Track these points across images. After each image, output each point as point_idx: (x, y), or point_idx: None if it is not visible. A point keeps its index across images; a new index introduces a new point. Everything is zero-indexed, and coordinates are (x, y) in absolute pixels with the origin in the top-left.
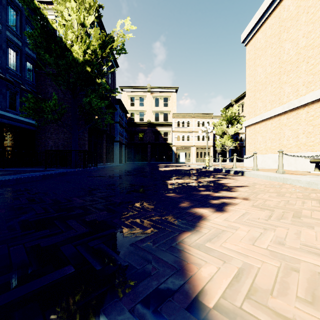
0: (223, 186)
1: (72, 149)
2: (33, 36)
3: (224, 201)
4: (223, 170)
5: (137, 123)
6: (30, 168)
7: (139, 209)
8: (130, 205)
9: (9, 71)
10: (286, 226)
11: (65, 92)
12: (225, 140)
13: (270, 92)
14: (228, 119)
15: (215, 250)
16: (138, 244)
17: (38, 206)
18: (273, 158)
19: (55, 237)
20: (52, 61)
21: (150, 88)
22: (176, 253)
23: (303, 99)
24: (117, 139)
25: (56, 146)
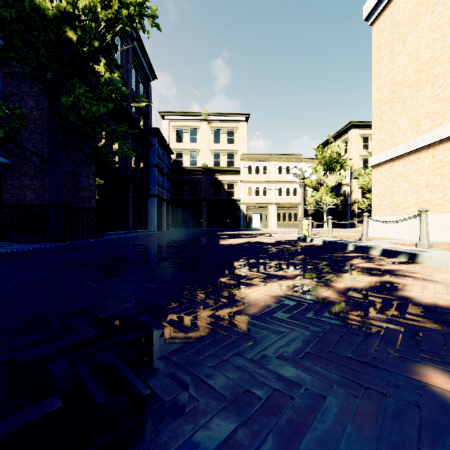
0: None
1: (49, 203)
2: None
3: None
4: (348, 245)
5: (187, 168)
6: None
7: None
8: None
9: None
10: None
11: None
12: (322, 194)
13: (429, 97)
14: (327, 163)
15: None
16: None
17: None
18: (437, 221)
19: None
20: None
21: (206, 115)
22: None
23: None
24: (153, 192)
25: (39, 200)
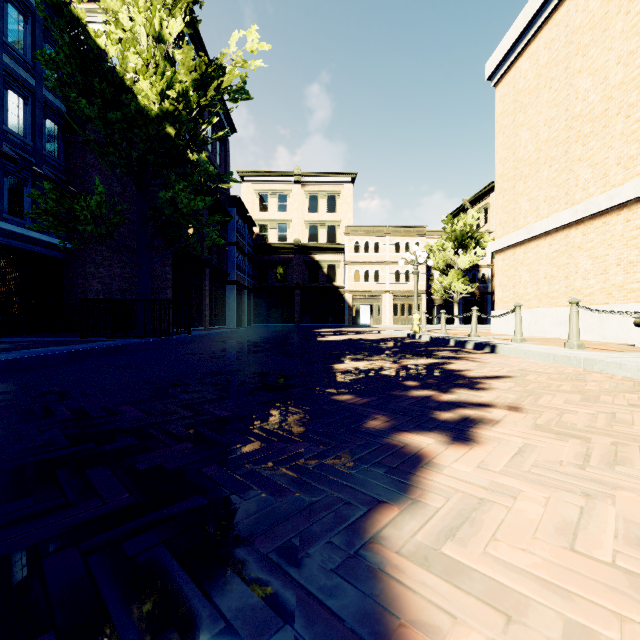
0: (458, 376)
1: (138, 297)
2: (55, 61)
3: (466, 415)
4: (450, 341)
5: (274, 245)
6: (51, 338)
7: (269, 435)
8: (249, 426)
9: (9, 138)
10: (636, 485)
11: (125, 181)
12: (452, 280)
13: (546, 180)
14: (458, 238)
15: (473, 570)
16: (260, 547)
17: (34, 428)
18: (553, 316)
19: (42, 522)
20: (94, 113)
21: (299, 176)
22: (364, 583)
23: (619, 194)
24: (232, 278)
25: (106, 291)
